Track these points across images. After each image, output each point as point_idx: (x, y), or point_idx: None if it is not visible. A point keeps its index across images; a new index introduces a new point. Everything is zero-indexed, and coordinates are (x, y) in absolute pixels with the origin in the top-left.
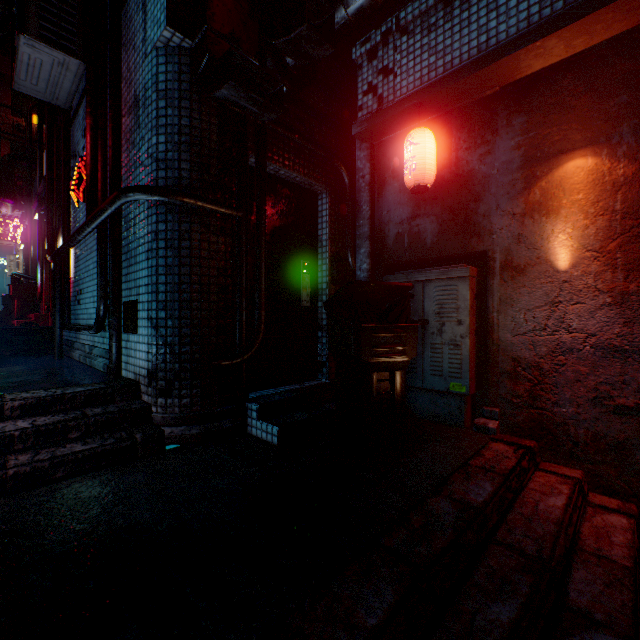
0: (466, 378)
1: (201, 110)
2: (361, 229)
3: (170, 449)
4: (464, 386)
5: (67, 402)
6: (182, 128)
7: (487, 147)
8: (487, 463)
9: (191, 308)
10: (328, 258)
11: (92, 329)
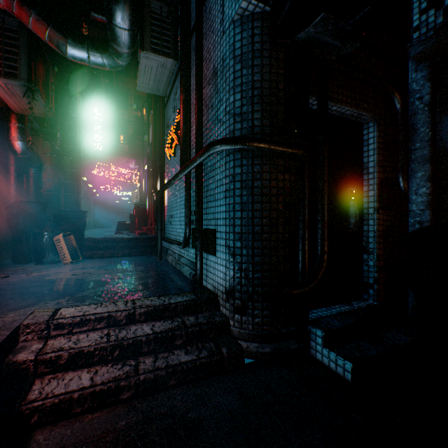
0: None
1: (270, 64)
2: (417, 152)
3: (247, 364)
4: None
5: (172, 310)
6: (254, 83)
7: None
8: None
9: (262, 239)
10: (376, 184)
11: (181, 245)
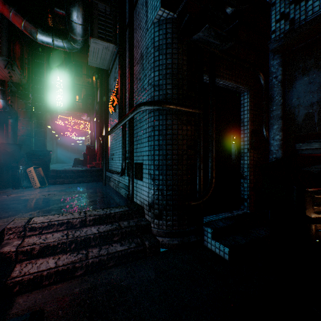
0: None
1: (177, 53)
2: (274, 112)
3: (162, 252)
4: None
5: (112, 217)
6: (167, 65)
7: None
8: None
9: (172, 169)
10: (248, 133)
11: (119, 174)
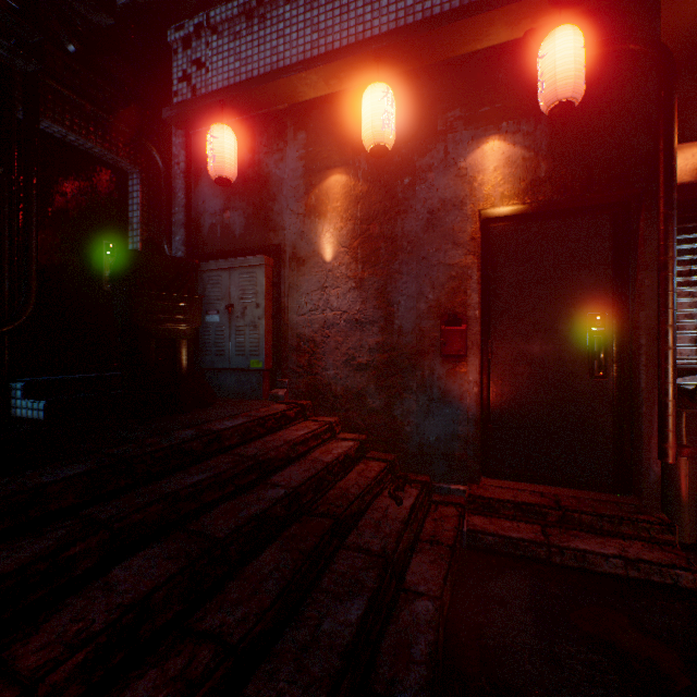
0: (263, 355)
1: None
2: (177, 216)
3: None
4: (261, 362)
5: None
6: None
7: (281, 154)
8: (256, 413)
9: None
10: (140, 242)
11: None
